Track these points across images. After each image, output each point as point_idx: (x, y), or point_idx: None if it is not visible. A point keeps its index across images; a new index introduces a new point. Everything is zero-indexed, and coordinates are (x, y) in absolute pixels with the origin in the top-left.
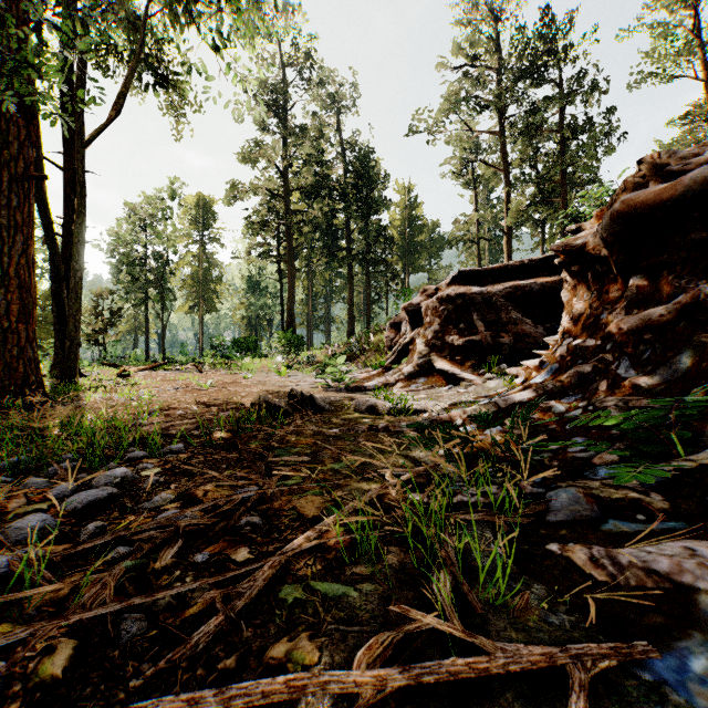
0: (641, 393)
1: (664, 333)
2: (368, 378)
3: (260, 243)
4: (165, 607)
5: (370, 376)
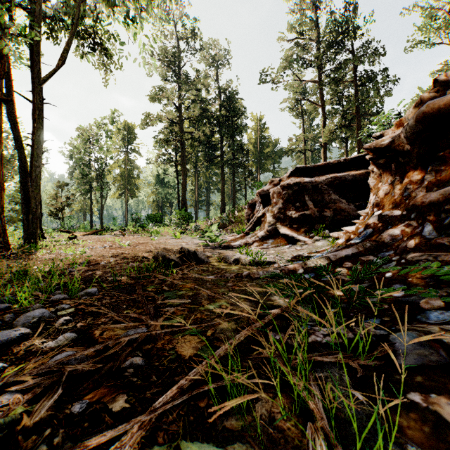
0: (445, 250)
1: None
2: (234, 240)
3: (164, 153)
4: None
5: (235, 238)
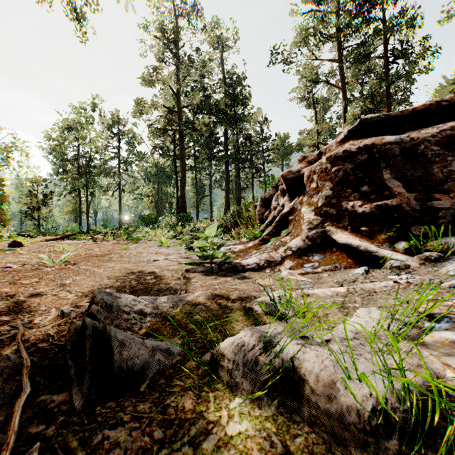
0: None
1: None
2: (245, 251)
3: (161, 147)
4: None
5: (246, 248)
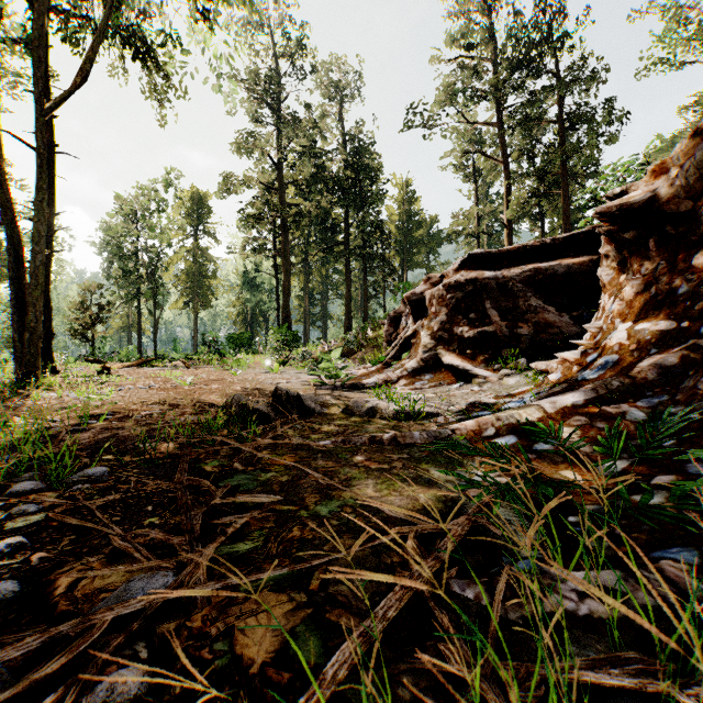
0: None
1: None
2: (367, 375)
3: (255, 238)
4: None
5: (368, 373)
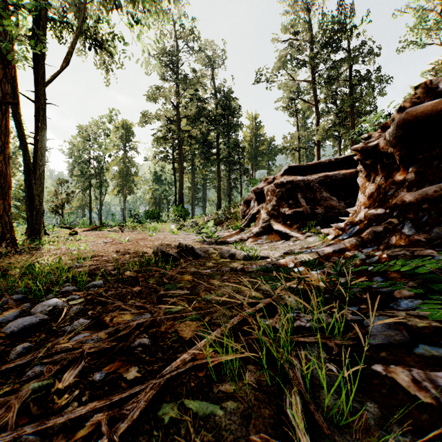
0: (421, 245)
1: (437, 204)
2: (230, 236)
3: (161, 151)
4: (59, 428)
5: (231, 234)
